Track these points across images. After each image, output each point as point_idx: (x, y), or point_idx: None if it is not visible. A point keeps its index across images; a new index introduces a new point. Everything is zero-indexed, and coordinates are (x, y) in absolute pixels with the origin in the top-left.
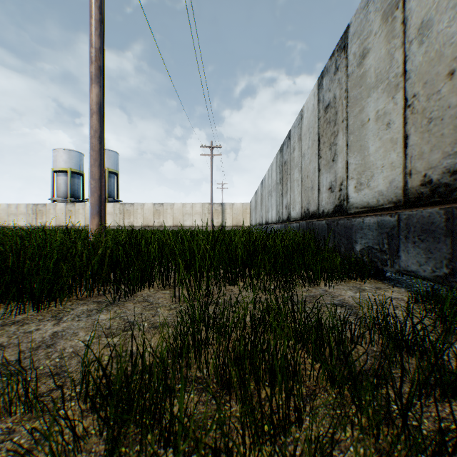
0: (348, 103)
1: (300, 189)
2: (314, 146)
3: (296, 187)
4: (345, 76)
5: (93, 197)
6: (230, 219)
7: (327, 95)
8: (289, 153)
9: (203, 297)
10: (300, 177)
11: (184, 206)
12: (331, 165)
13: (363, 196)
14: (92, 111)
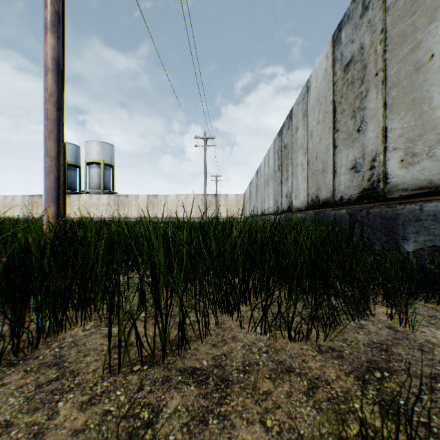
0: (386, 47)
1: (306, 174)
2: (327, 119)
3: (300, 172)
4: (380, 12)
5: (47, 179)
6: (224, 211)
7: (348, 49)
8: (290, 134)
9: (172, 353)
10: (306, 160)
11: (178, 197)
12: (355, 137)
13: (419, 172)
14: (47, 69)
